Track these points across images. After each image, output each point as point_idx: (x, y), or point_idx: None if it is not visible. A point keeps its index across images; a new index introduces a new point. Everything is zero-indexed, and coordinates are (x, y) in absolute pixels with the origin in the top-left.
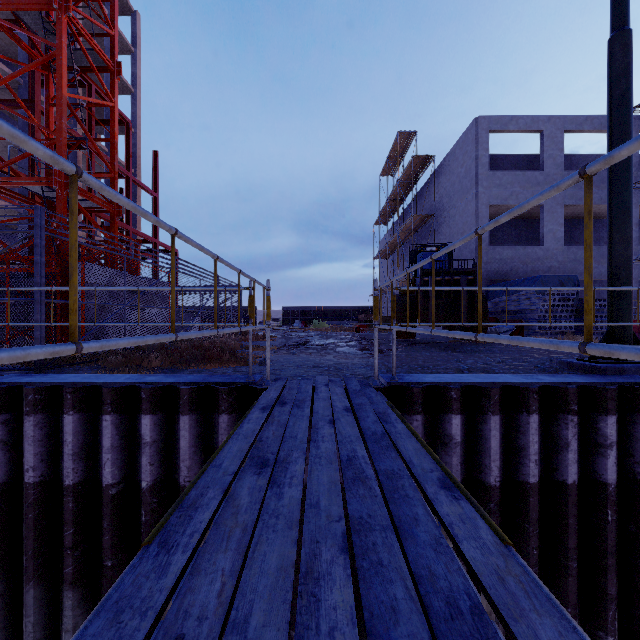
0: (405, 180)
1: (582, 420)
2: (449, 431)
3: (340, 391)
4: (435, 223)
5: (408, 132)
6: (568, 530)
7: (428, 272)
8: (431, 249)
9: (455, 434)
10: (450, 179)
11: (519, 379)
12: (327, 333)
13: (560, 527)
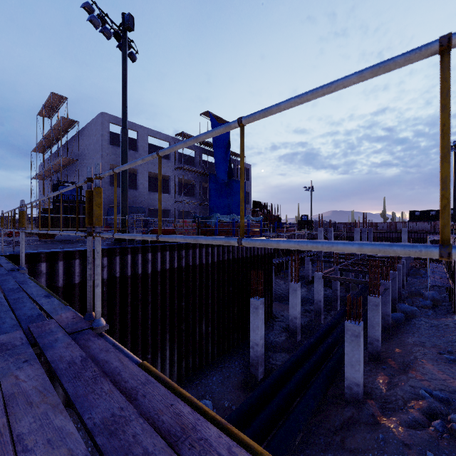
0: (58, 129)
1: None
2: (41, 269)
3: None
4: (80, 164)
5: (61, 95)
6: None
7: (59, 200)
8: (69, 185)
9: (43, 270)
10: (89, 140)
11: (77, 249)
12: None
13: None
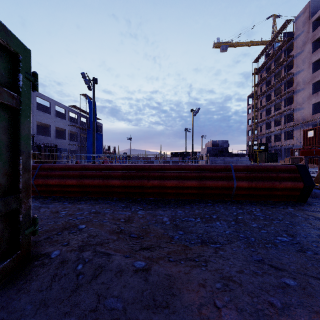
0: None
1: None
2: None
3: None
4: None
5: None
6: None
7: (45, 146)
8: None
9: None
10: None
11: None
12: None
13: None
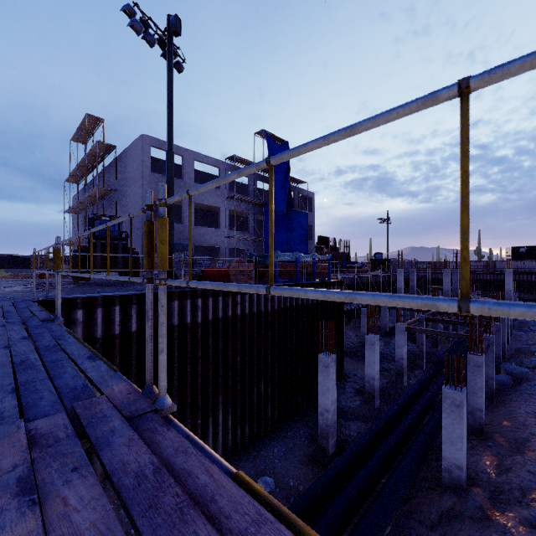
0: (93, 155)
1: (140, 307)
2: (77, 317)
3: (9, 302)
4: (118, 195)
5: (96, 117)
6: (132, 349)
7: (96, 237)
8: (106, 218)
9: (80, 318)
10: (128, 167)
11: (117, 293)
12: (5, 280)
13: (130, 349)
